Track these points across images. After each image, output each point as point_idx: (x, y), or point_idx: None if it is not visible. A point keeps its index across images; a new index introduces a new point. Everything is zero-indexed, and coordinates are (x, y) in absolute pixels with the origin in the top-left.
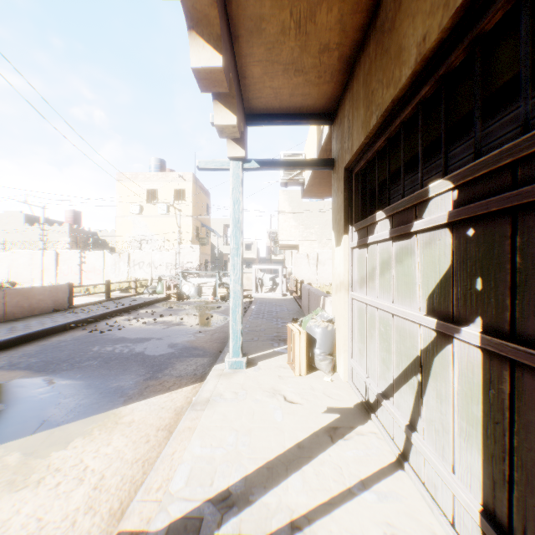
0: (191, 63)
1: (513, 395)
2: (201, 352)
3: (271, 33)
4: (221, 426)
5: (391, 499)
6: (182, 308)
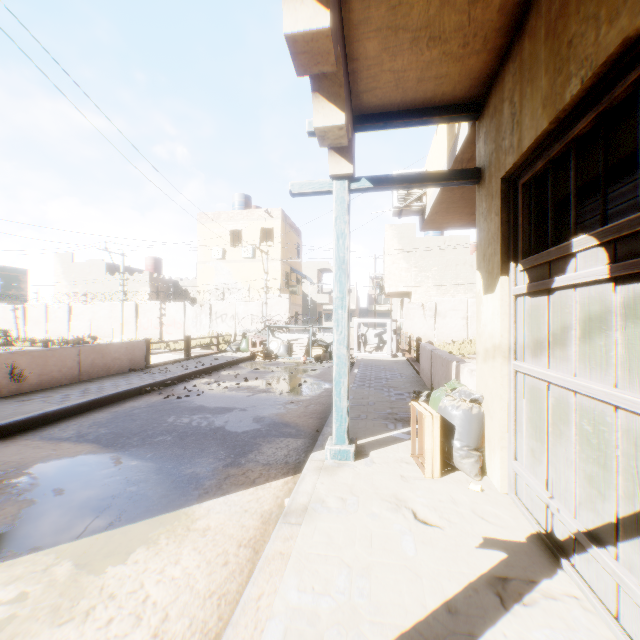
0: (285, 29)
1: None
2: (293, 430)
3: None
4: (326, 556)
5: None
6: (270, 370)
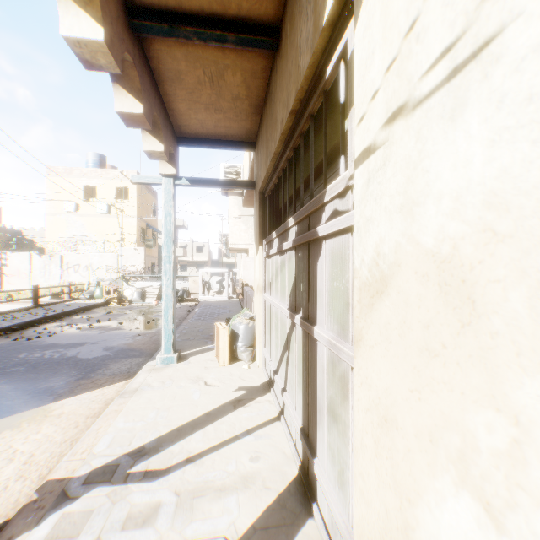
0: (116, 108)
1: (309, 352)
2: (137, 353)
3: (189, 83)
4: (145, 407)
5: (264, 438)
6: (123, 313)
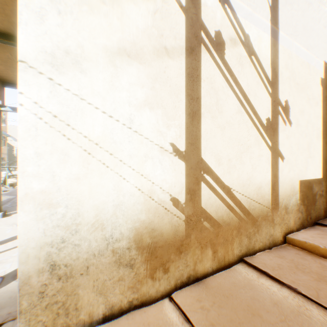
0: None
1: None
2: None
3: (3, 57)
4: None
5: None
6: None
